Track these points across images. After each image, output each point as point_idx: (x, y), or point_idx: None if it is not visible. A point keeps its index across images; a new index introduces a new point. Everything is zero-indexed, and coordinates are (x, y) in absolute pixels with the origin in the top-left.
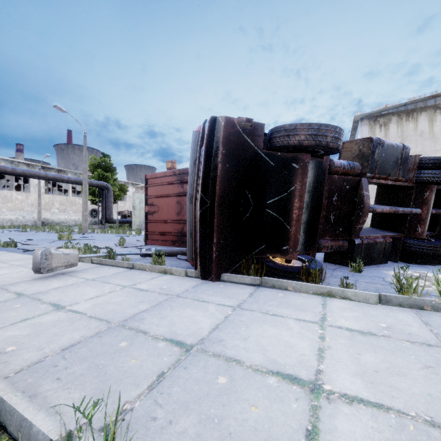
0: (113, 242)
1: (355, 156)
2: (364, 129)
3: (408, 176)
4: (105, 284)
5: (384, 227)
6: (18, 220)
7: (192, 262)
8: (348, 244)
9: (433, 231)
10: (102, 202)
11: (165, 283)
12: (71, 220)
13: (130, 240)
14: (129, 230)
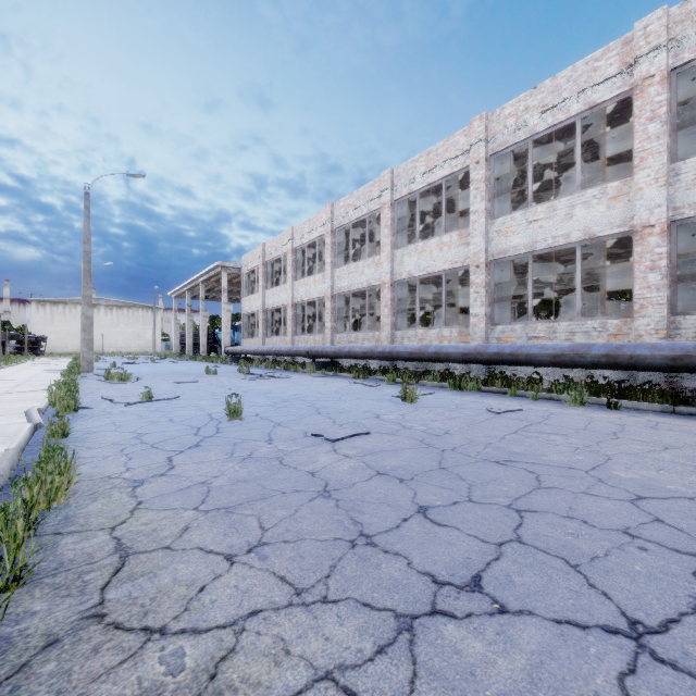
0: None
1: (5, 335)
2: (34, 306)
3: (22, 339)
4: None
5: (18, 350)
6: None
7: None
8: (4, 354)
9: (34, 351)
10: None
11: None
12: None
13: None
14: None
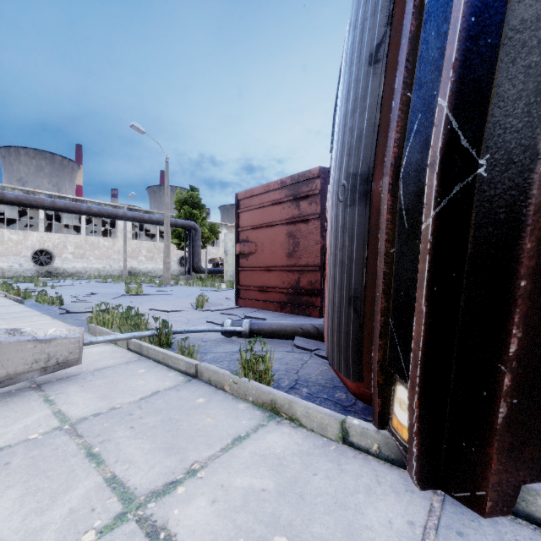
0: (192, 300)
1: None
2: None
3: None
4: (81, 465)
5: None
6: (105, 270)
7: (353, 383)
8: None
9: None
10: (189, 246)
11: (277, 495)
12: (159, 270)
13: (216, 297)
14: (220, 282)
